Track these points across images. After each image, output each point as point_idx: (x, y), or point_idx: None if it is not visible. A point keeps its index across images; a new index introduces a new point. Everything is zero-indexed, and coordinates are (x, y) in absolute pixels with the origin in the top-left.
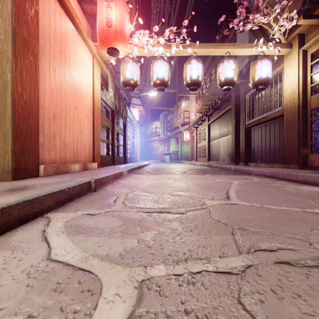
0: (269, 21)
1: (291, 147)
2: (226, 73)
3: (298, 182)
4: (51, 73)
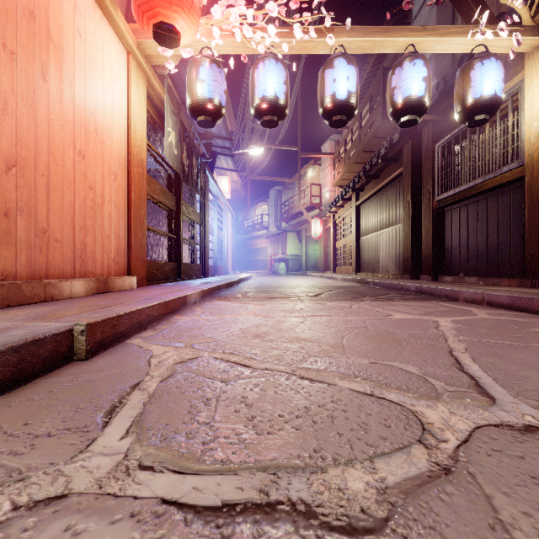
0: None
1: None
2: (407, 86)
3: None
4: None
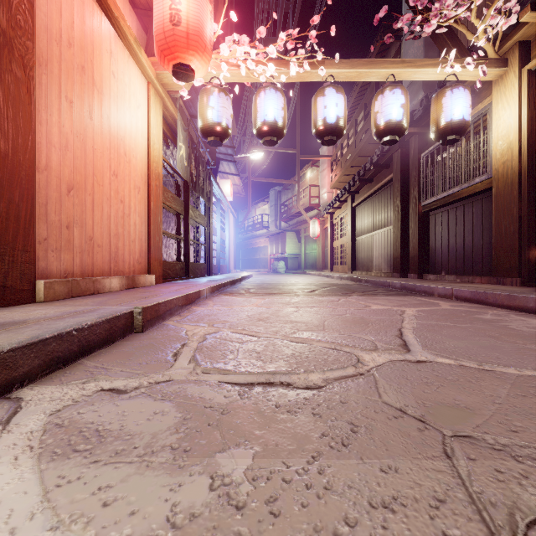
0: (469, 16)
1: (506, 247)
2: (388, 111)
3: (528, 312)
4: (63, 105)
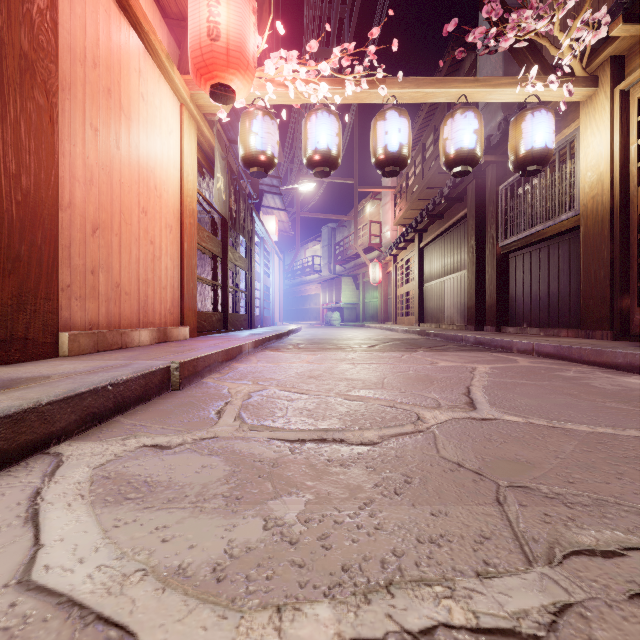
0: (552, 29)
1: (596, 295)
2: (459, 138)
3: (616, 368)
4: (88, 133)
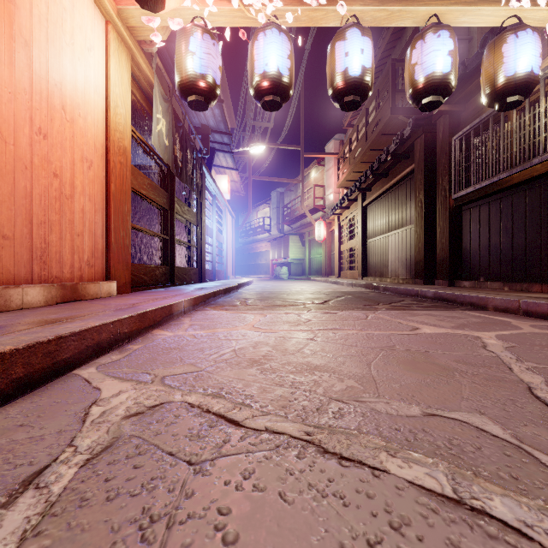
0: None
1: None
2: (431, 61)
3: None
4: None
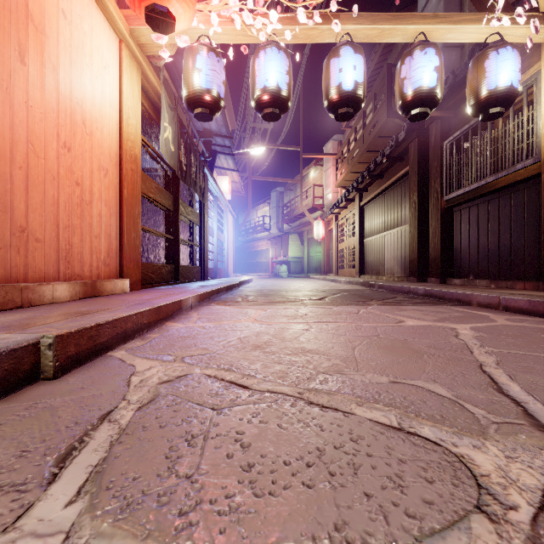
0: None
1: None
2: (418, 76)
3: None
4: None
